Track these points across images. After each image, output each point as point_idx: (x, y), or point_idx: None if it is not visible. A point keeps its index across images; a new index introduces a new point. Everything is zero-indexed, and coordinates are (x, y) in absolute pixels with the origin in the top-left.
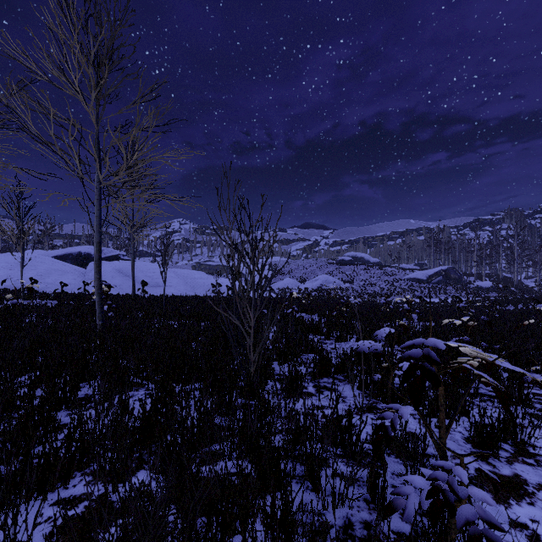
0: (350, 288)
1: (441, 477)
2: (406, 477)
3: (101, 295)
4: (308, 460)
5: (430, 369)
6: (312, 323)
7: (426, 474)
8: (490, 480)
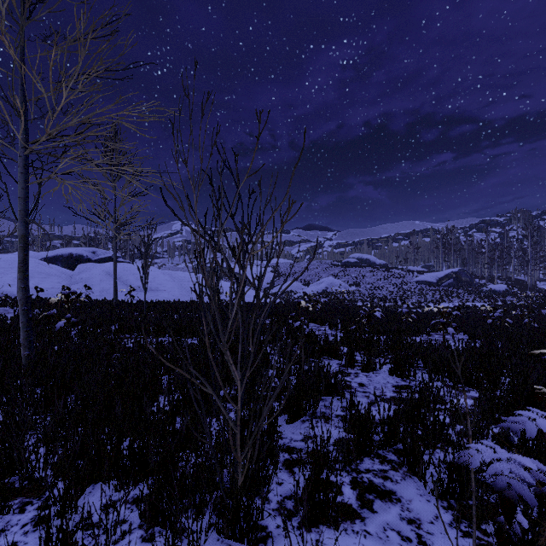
0: (356, 291)
1: None
2: None
3: (27, 313)
4: None
5: None
6: (328, 342)
7: None
8: None
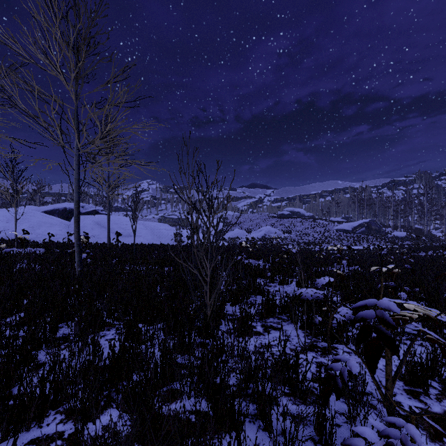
0: (288, 237)
1: (394, 435)
2: (356, 428)
3: (79, 246)
4: (260, 400)
5: (386, 333)
6: (259, 268)
7: (375, 426)
8: (433, 428)
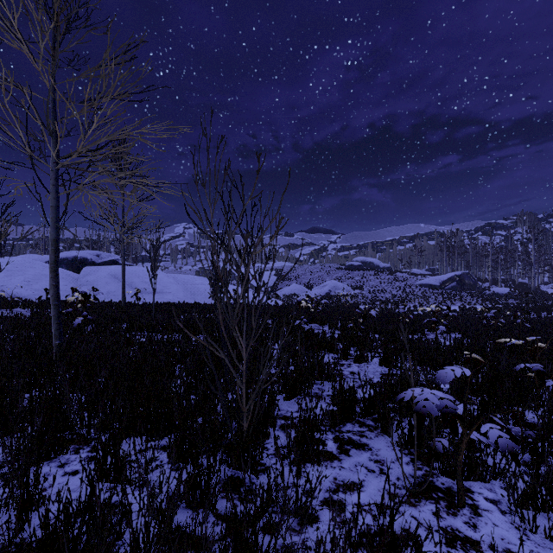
0: (359, 294)
1: None
2: None
3: (58, 308)
4: None
5: None
6: (325, 338)
7: None
8: None
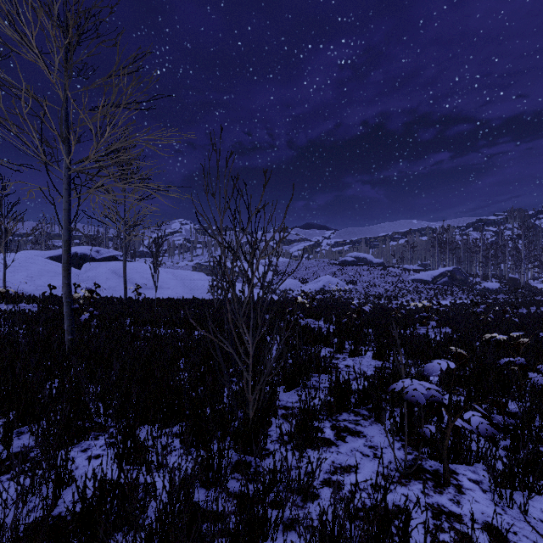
0: (353, 289)
1: None
2: None
3: (70, 305)
4: None
5: None
6: (321, 333)
7: None
8: None
